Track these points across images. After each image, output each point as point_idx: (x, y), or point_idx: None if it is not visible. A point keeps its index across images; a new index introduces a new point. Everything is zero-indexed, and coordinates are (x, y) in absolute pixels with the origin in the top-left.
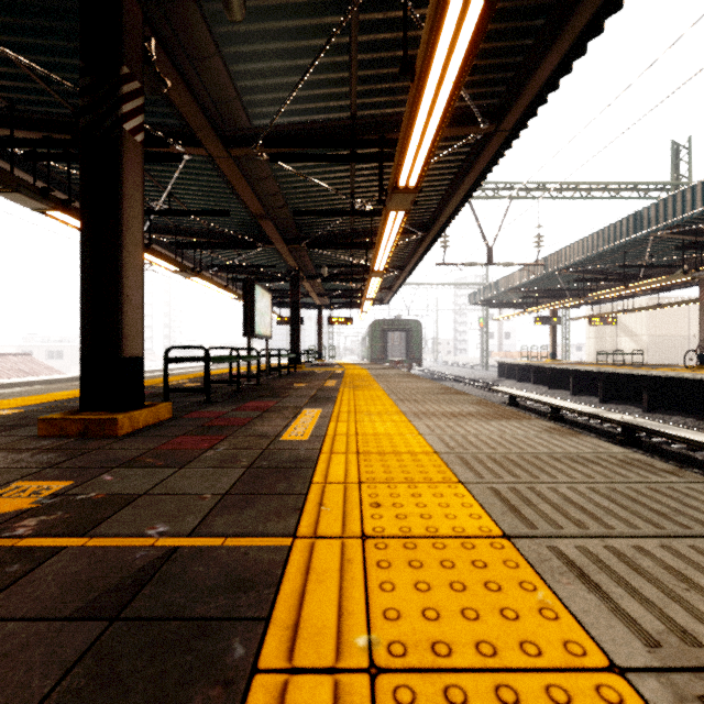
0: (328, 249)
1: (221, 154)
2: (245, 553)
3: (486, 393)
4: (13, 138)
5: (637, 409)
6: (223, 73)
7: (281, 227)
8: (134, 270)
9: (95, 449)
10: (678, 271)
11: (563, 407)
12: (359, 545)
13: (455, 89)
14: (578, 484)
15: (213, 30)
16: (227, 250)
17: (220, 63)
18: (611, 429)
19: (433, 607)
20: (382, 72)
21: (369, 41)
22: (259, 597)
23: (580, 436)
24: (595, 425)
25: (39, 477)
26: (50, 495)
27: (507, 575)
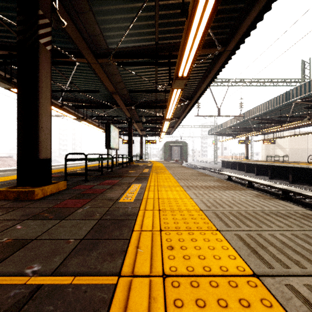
0: (145, 108)
1: (94, 61)
2: (85, 291)
3: (217, 174)
4: None
5: (286, 182)
6: (93, 20)
7: (123, 98)
8: (46, 114)
9: (20, 207)
10: (305, 119)
11: (254, 181)
12: (161, 283)
13: (208, 23)
14: (285, 231)
15: None
16: (99, 109)
17: (92, 15)
18: (276, 192)
19: None
20: (170, 20)
21: (164, 4)
22: None
23: (274, 199)
24: (268, 189)
25: None
26: None
27: None
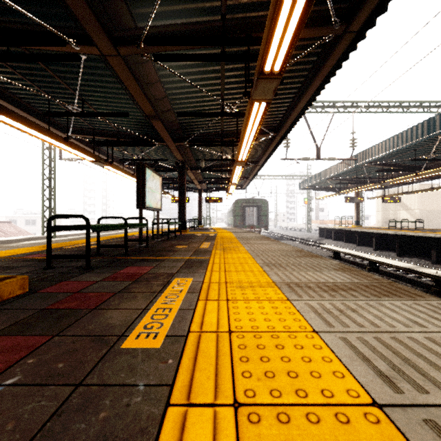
0: (204, 145)
1: (111, 52)
2: None
3: (315, 249)
4: None
5: (427, 262)
6: None
7: (169, 128)
8: None
9: None
10: None
11: (381, 262)
12: None
13: None
14: None
15: None
16: (133, 148)
17: None
18: (419, 279)
19: None
20: None
21: None
22: None
23: None
24: (405, 275)
25: None
26: None
27: None
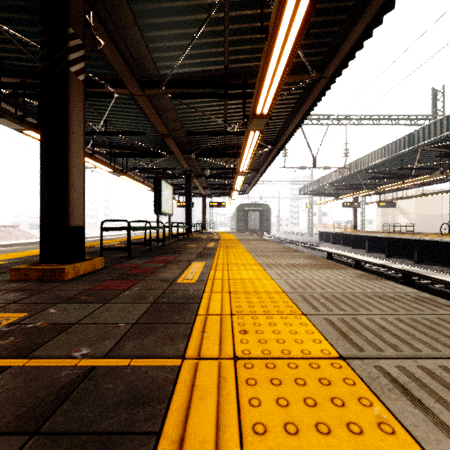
0: (209, 157)
1: (139, 93)
2: (145, 372)
3: (312, 251)
4: (1, 82)
5: (410, 261)
6: (139, 37)
7: (178, 143)
8: (77, 167)
9: (47, 289)
10: (436, 172)
11: (363, 260)
12: (232, 365)
13: (296, 44)
14: (387, 315)
15: (132, 7)
16: (144, 158)
17: (137, 30)
18: (394, 274)
19: (293, 422)
20: (245, 37)
21: (236, 16)
22: (153, 412)
23: (382, 280)
24: (384, 272)
25: (3, 310)
26: (8, 324)
27: (348, 392)
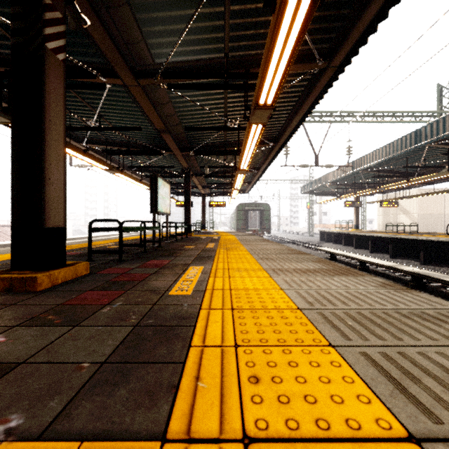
0: (209, 154)
1: (132, 83)
2: None
3: (314, 251)
4: None
5: (416, 262)
6: (132, 19)
7: (177, 139)
8: (56, 159)
9: (11, 304)
10: (442, 170)
11: (369, 262)
12: None
13: (307, 17)
14: (443, 348)
15: None
16: (141, 156)
17: (129, 11)
18: (402, 277)
19: None
20: (247, 20)
21: None
22: None
23: (411, 291)
24: (391, 273)
25: None
26: None
27: None
